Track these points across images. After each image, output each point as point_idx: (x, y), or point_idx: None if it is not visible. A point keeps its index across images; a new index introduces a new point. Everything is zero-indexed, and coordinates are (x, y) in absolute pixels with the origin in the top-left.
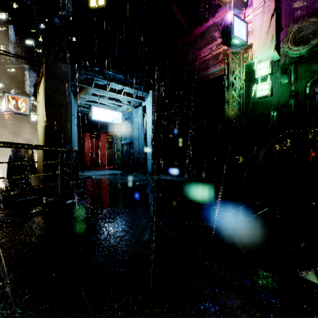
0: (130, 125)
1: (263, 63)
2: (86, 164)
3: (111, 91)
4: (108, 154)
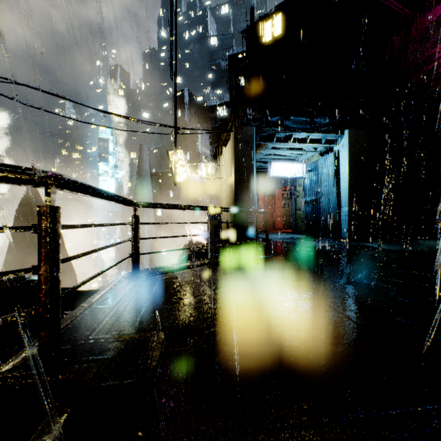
0: (316, 178)
1: None
2: (260, 226)
3: (293, 141)
4: (283, 214)
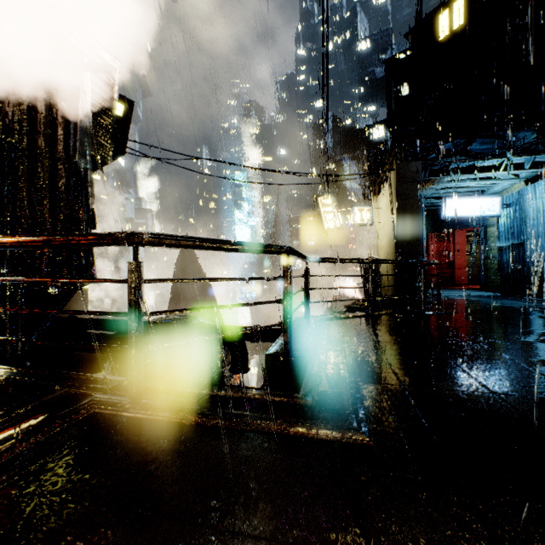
0: (517, 215)
1: None
2: (431, 280)
3: (479, 171)
4: (468, 264)
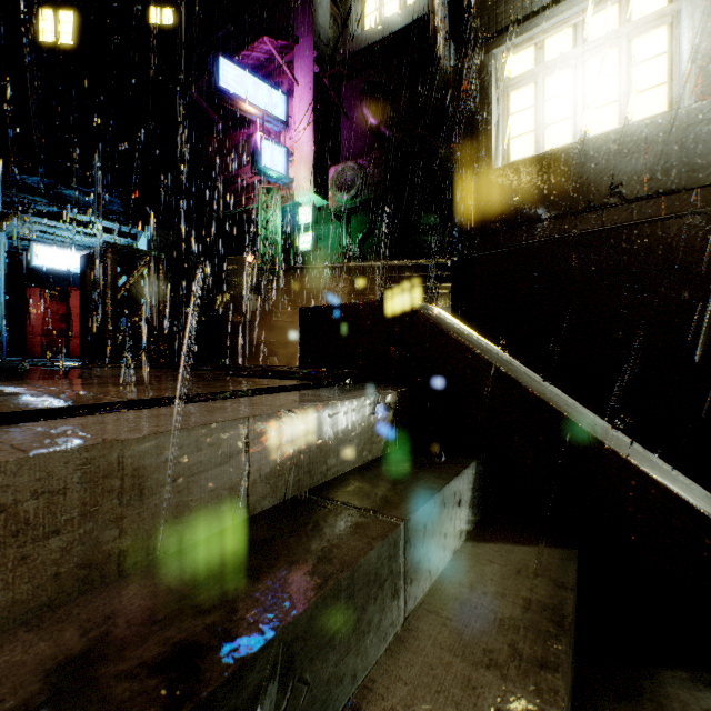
0: None
1: (305, 207)
2: (32, 350)
3: (68, 222)
4: None
